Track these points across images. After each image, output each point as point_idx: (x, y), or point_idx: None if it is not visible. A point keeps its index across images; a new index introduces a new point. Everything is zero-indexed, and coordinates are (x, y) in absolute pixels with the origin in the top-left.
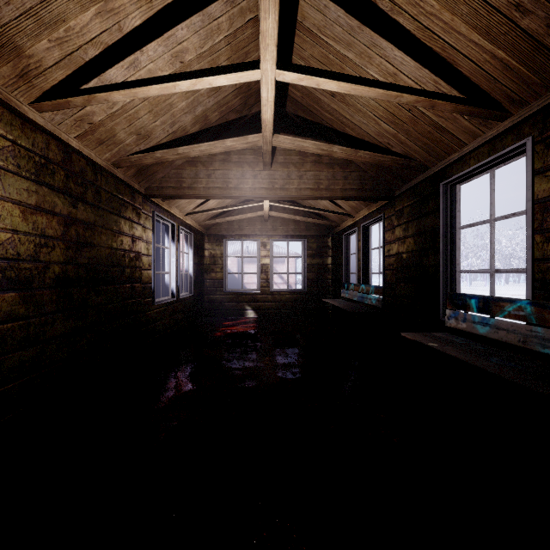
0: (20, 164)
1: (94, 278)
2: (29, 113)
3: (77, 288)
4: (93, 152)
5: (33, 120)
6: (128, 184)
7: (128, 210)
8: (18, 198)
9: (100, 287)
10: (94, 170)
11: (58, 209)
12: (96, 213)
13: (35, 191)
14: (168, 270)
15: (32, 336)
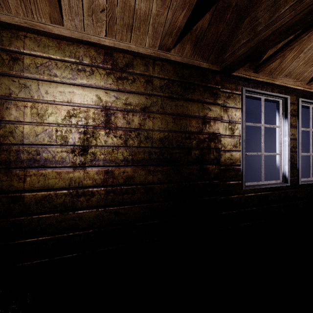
0: (57, 74)
1: (143, 159)
2: (54, 30)
3: (121, 167)
4: (132, 44)
5: (61, 35)
6: (192, 65)
7: (196, 92)
8: (56, 99)
9: (153, 167)
10: (143, 62)
11: (98, 102)
12: (147, 100)
13: (73, 91)
14: (278, 151)
15: (69, 203)
